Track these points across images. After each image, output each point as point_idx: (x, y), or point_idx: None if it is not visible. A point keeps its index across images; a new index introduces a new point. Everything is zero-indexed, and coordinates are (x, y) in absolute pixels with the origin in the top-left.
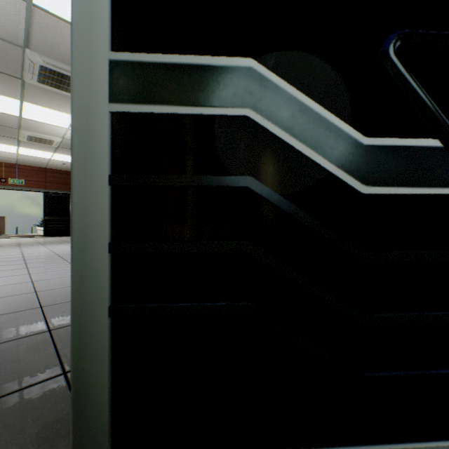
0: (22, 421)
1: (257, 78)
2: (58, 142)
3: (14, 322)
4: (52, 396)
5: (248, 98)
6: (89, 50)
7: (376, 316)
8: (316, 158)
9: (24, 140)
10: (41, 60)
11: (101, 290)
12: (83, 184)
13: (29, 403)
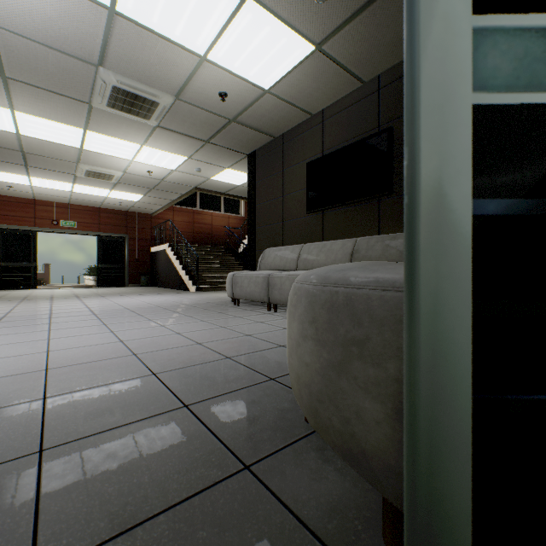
0: (241, 537)
1: None
2: (118, 177)
3: (136, 393)
4: (254, 501)
5: None
6: (444, 13)
7: None
8: None
9: (81, 176)
10: (114, 80)
11: (461, 373)
12: (435, 214)
13: (232, 509)
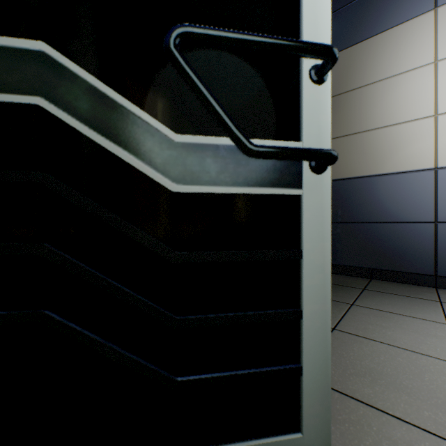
0: None
1: (51, 64)
2: None
3: None
4: None
5: (40, 85)
6: None
7: (188, 318)
8: (121, 153)
9: None
10: None
11: None
12: None
13: None
